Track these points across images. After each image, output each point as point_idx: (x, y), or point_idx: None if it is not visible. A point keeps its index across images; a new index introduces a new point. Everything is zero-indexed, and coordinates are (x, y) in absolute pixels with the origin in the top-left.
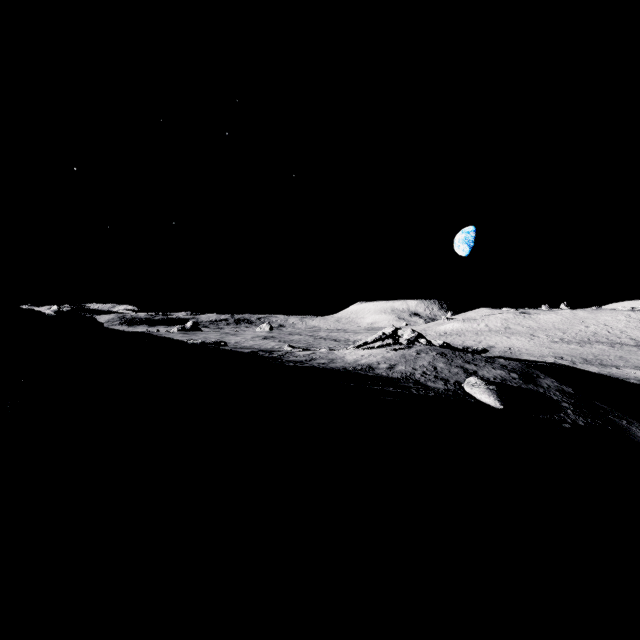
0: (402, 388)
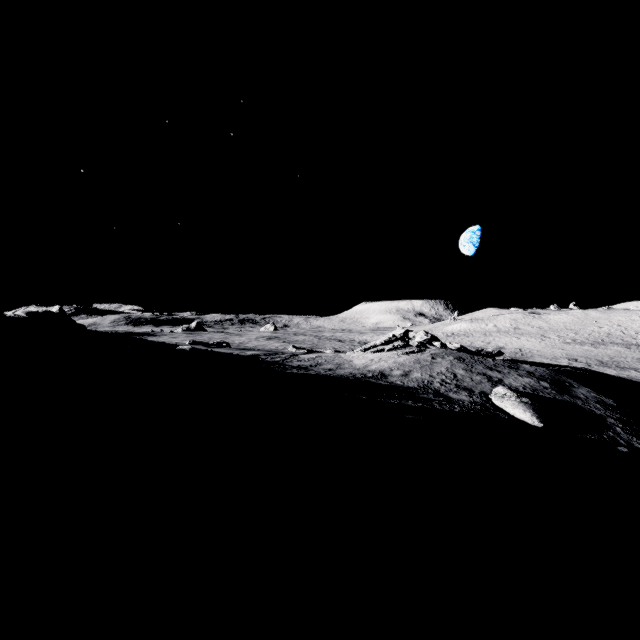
0: (422, 401)
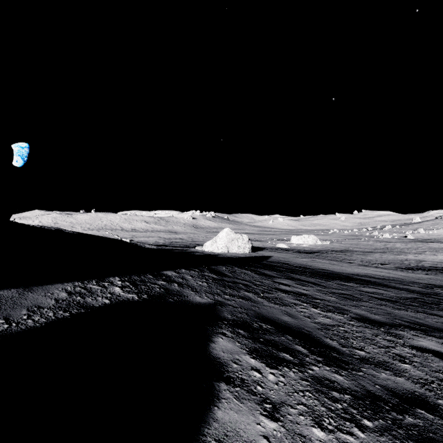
0: None
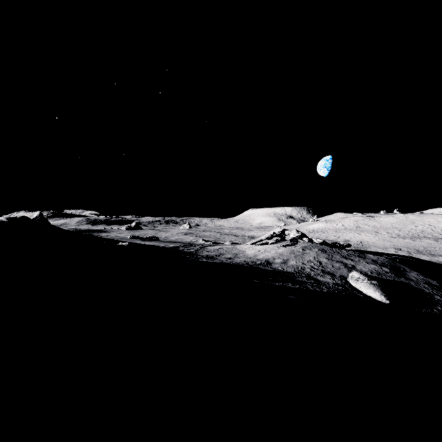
0: (299, 283)
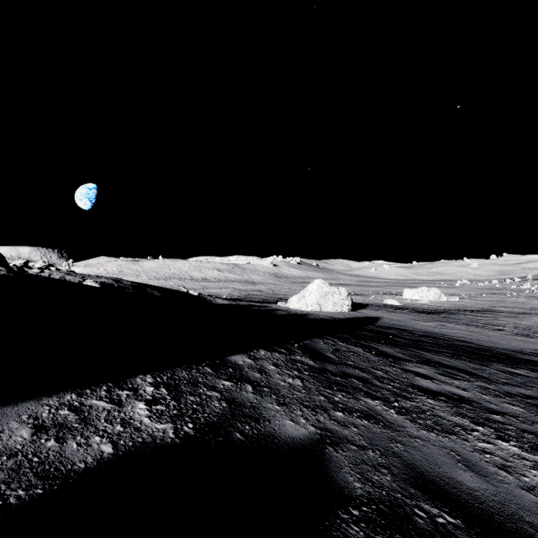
0: None
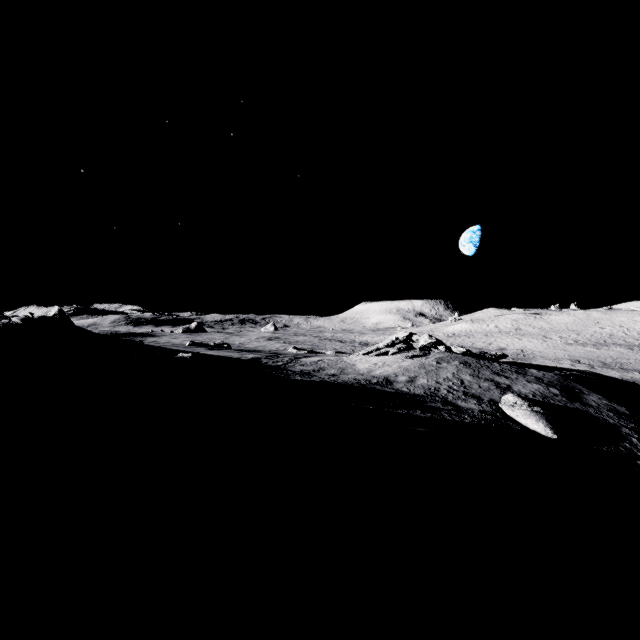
0: (431, 411)
